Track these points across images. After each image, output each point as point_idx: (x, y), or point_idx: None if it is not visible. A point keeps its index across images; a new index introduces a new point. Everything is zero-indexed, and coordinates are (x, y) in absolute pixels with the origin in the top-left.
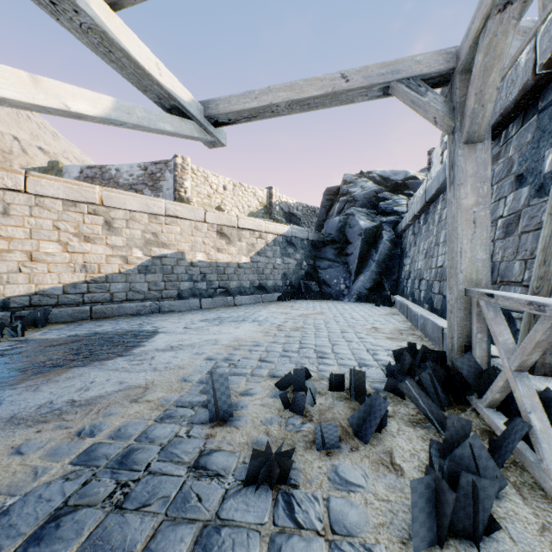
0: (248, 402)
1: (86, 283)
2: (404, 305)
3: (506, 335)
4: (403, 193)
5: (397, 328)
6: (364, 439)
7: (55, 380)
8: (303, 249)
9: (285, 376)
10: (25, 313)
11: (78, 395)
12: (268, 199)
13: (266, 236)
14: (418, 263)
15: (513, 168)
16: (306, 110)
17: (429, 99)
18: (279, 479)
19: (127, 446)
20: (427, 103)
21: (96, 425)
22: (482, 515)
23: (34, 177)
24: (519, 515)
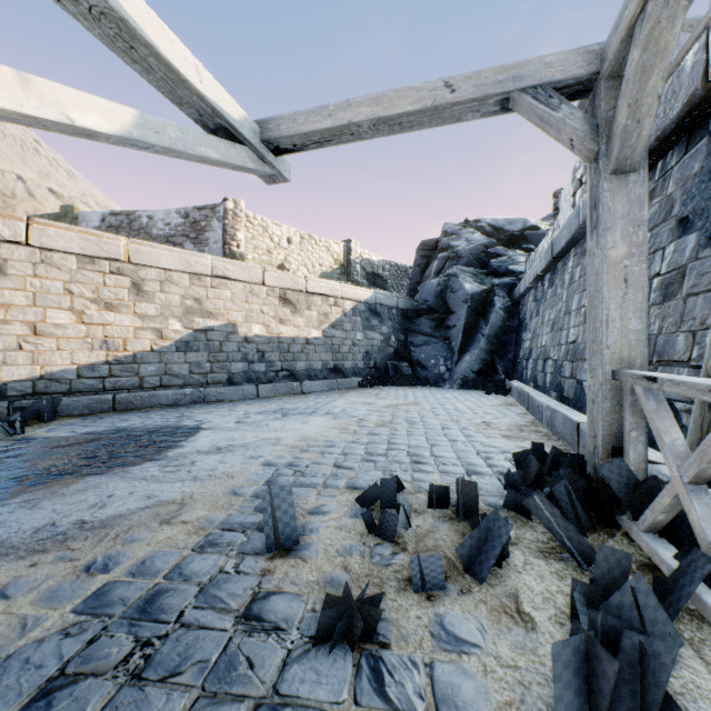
0: (320, 523)
1: (108, 364)
2: (523, 393)
3: (674, 434)
4: (521, 248)
5: (515, 423)
6: (478, 576)
7: (61, 493)
8: (391, 320)
9: (369, 488)
10: (27, 403)
11: (91, 514)
12: (346, 256)
13: (344, 303)
14: (542, 338)
15: (674, 210)
16: (397, 132)
17: (564, 115)
18: (362, 635)
19: (152, 586)
20: (561, 119)
21: (111, 556)
22: (654, 692)
23: (38, 225)
24: (703, 689)
